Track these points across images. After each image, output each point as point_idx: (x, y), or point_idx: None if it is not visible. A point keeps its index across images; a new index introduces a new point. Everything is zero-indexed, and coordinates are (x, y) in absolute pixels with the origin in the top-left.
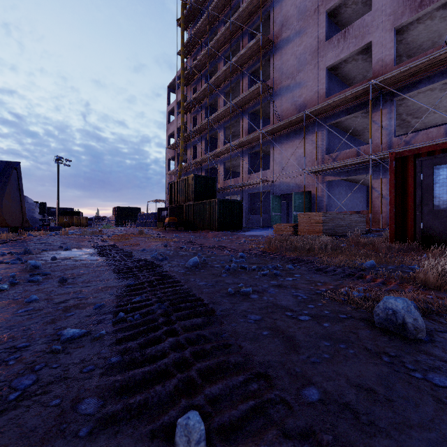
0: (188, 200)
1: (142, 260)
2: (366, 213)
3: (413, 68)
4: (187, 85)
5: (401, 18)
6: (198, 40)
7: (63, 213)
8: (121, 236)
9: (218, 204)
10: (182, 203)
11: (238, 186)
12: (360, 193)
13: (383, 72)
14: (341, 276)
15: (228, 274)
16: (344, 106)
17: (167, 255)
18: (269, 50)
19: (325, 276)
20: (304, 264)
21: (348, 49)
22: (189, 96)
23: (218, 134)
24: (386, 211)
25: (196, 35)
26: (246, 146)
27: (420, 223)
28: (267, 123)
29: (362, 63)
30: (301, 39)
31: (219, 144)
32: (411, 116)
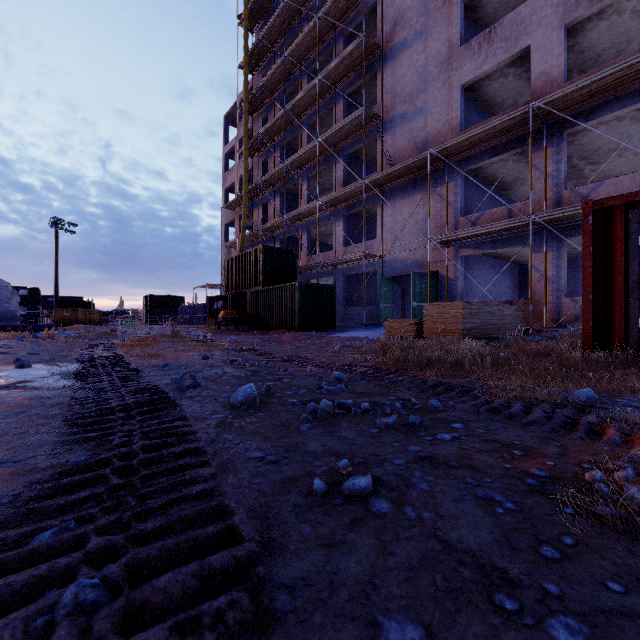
0: (253, 285)
1: (148, 390)
2: (522, 304)
3: (595, 82)
4: (253, 114)
5: (576, 10)
6: (270, 47)
7: (64, 304)
8: (141, 340)
9: (300, 291)
10: (245, 289)
11: (329, 263)
12: (509, 276)
13: (547, 91)
14: (550, 427)
15: (314, 425)
16: (489, 143)
17: (202, 377)
18: (375, 61)
19: (515, 428)
20: (458, 395)
21: (495, 57)
22: (256, 130)
23: (300, 186)
24: (552, 301)
25: (267, 39)
26: (342, 204)
27: (636, 318)
28: (372, 172)
29: (513, 80)
30: (423, 43)
31: (301, 202)
32: (585, 161)
